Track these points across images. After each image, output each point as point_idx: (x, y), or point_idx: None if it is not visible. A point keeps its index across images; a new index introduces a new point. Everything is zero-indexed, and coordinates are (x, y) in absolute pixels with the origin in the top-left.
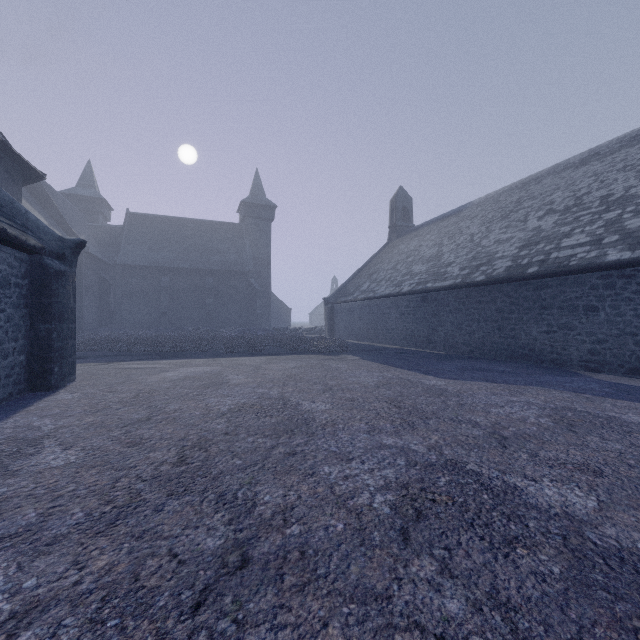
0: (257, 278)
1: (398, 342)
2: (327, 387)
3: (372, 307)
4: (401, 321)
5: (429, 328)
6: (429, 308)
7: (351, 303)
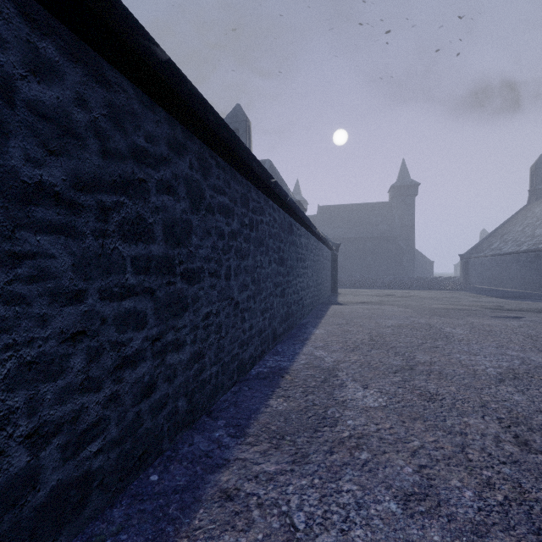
0: (403, 240)
1: (517, 287)
2: (439, 298)
3: (498, 261)
4: (520, 272)
5: (540, 277)
6: (540, 262)
7: (482, 258)
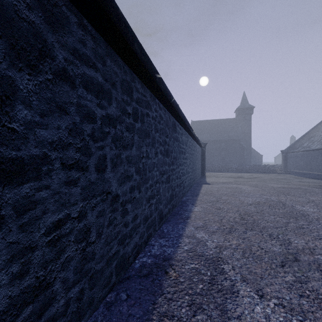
0: (244, 142)
1: None
2: (274, 179)
3: (308, 155)
4: None
5: None
6: None
7: (296, 153)
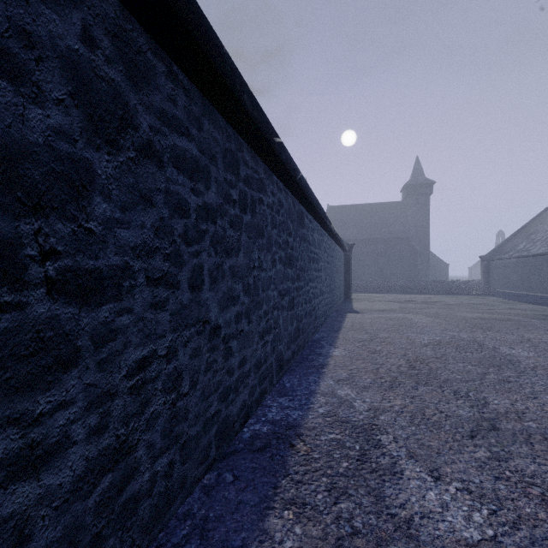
0: (417, 241)
1: None
2: (467, 305)
3: (525, 263)
4: None
5: None
6: None
7: (506, 260)
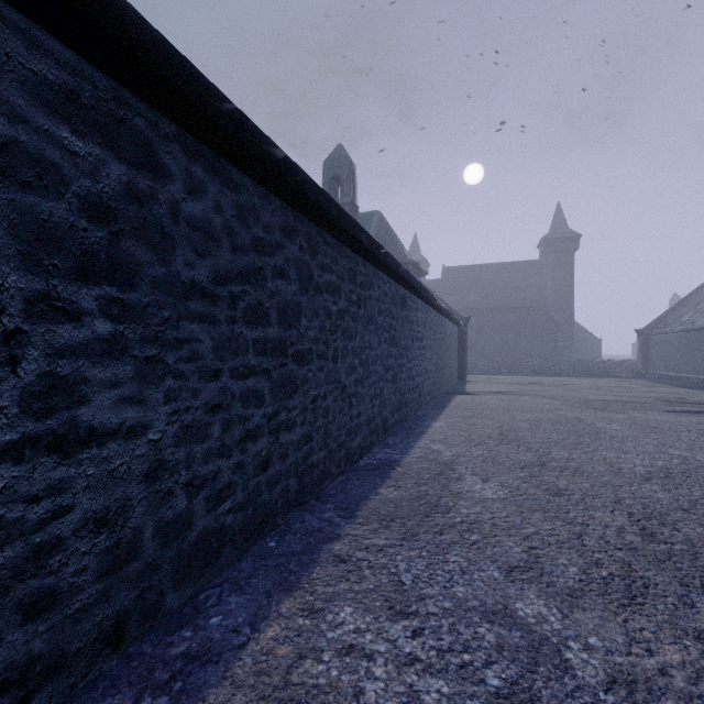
0: (558, 311)
1: None
2: (601, 387)
3: (690, 339)
4: None
5: None
6: None
7: (667, 335)
